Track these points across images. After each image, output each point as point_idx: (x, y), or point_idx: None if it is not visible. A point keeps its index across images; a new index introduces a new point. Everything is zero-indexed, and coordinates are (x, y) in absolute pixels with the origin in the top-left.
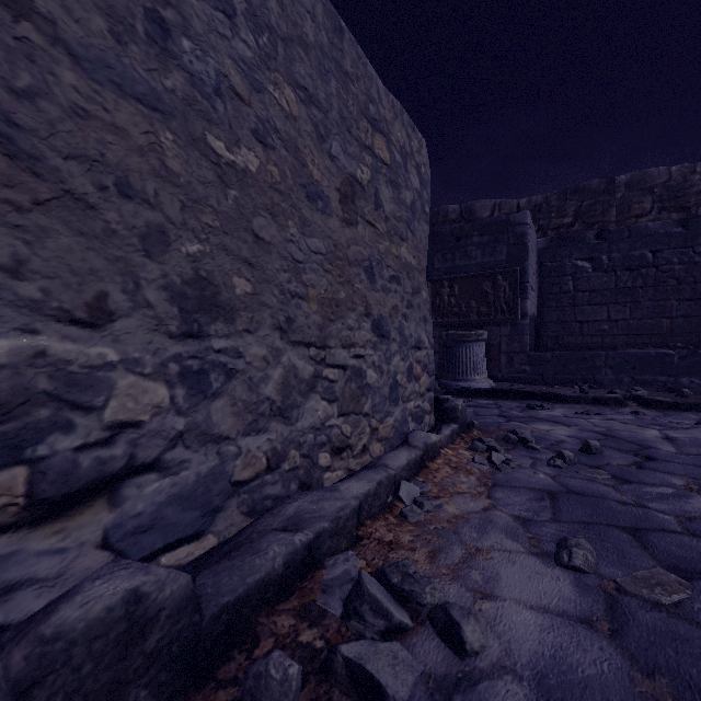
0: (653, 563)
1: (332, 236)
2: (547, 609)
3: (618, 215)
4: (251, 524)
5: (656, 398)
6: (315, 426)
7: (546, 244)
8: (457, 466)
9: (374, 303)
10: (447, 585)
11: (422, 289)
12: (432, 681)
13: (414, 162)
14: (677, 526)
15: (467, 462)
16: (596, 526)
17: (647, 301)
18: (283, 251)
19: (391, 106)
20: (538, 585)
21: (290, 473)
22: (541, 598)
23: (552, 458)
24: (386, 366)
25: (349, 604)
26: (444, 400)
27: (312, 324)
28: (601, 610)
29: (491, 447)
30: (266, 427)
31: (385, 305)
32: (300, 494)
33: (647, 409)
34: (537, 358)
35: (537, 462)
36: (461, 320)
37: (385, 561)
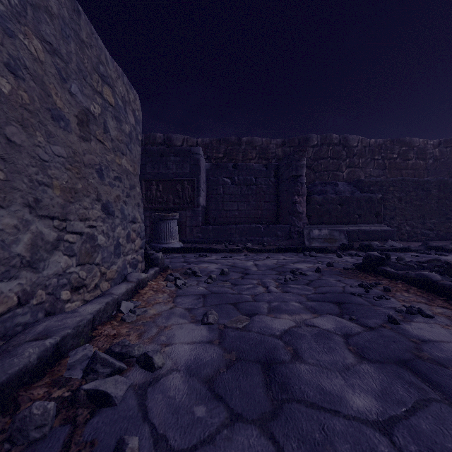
0: (240, 314)
1: (72, 146)
2: (195, 342)
3: (243, 157)
4: (5, 343)
5: (254, 247)
6: (59, 273)
7: (210, 167)
8: (157, 289)
9: (103, 193)
10: (147, 346)
11: (136, 186)
12: (137, 387)
13: (131, 107)
14: (251, 299)
15: (163, 287)
16: (221, 305)
17: (253, 201)
18: (31, 152)
19: (115, 70)
20: (192, 334)
21: (38, 306)
22: (193, 339)
23: (207, 279)
24: (112, 233)
25: (88, 367)
26: (151, 254)
27: (56, 204)
28: (217, 336)
29: (177, 277)
30: (17, 275)
31: (111, 194)
32: (47, 318)
33: (251, 253)
34: (205, 229)
35: (200, 282)
36: (164, 206)
37: (111, 345)
